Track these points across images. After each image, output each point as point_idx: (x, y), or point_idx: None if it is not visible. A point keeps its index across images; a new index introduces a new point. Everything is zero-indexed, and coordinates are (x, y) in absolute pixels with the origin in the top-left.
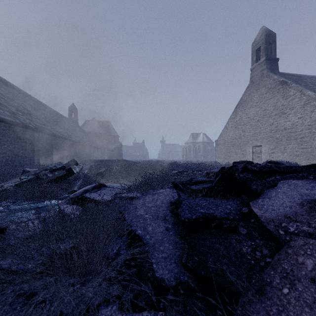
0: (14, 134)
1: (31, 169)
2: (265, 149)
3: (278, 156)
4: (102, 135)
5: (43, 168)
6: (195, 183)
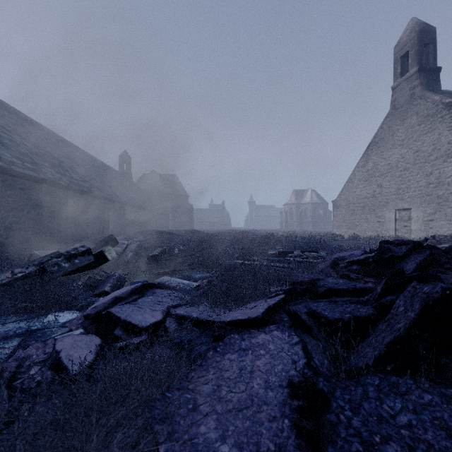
0: (36, 195)
1: (44, 251)
2: (417, 215)
3: (442, 225)
4: (166, 194)
5: (60, 251)
6: (325, 295)
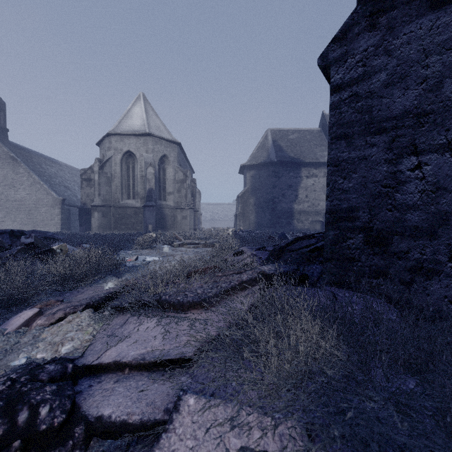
0: None
1: None
2: None
3: (9, 224)
4: None
5: None
6: None
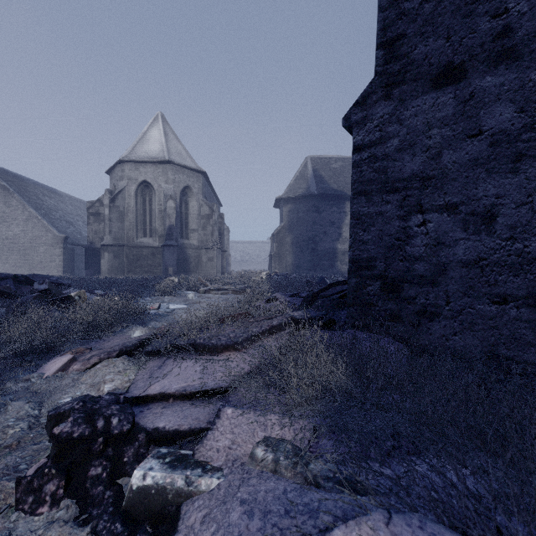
0: None
1: None
2: None
3: None
4: None
5: None
6: None
